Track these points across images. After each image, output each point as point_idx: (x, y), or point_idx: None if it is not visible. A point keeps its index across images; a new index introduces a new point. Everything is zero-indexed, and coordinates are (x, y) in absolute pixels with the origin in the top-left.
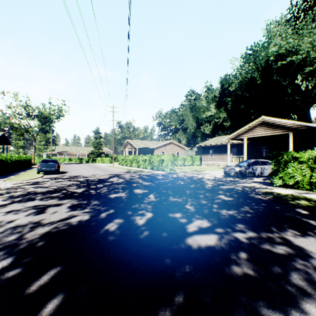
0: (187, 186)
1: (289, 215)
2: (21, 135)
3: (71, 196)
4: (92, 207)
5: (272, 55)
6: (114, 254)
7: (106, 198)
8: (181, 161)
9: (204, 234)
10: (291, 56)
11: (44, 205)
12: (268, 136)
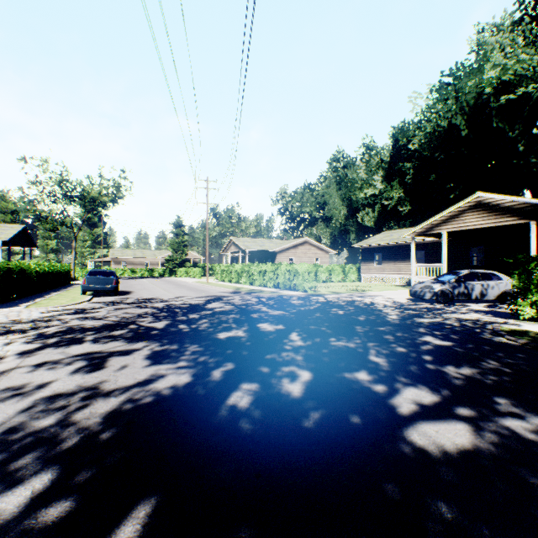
0: (353, 319)
1: None
2: (53, 229)
3: (147, 336)
4: (190, 358)
5: (489, 85)
6: (266, 467)
7: (211, 339)
8: (325, 273)
9: (439, 421)
10: (524, 84)
11: (102, 353)
12: (488, 227)
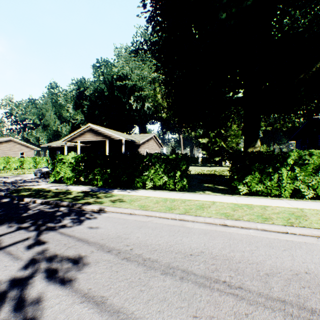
0: None
1: None
2: None
3: None
4: None
5: (115, 74)
6: None
7: None
8: (17, 163)
9: None
10: (127, 80)
11: None
12: (96, 141)
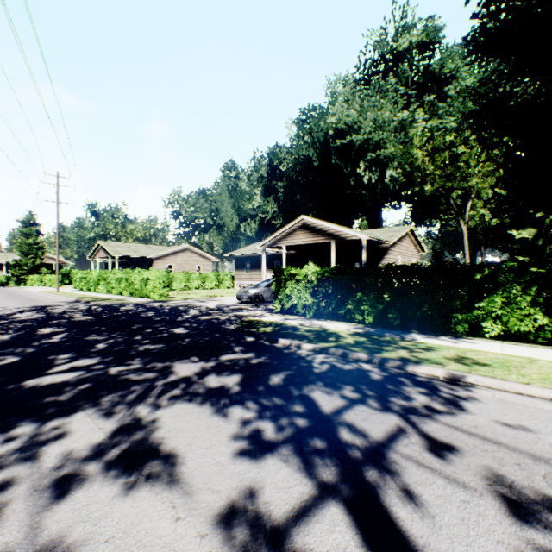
0: (148, 319)
1: (225, 343)
2: None
3: None
4: None
5: (331, 128)
6: None
7: None
8: (198, 281)
9: (67, 373)
10: (352, 134)
11: None
12: (311, 244)
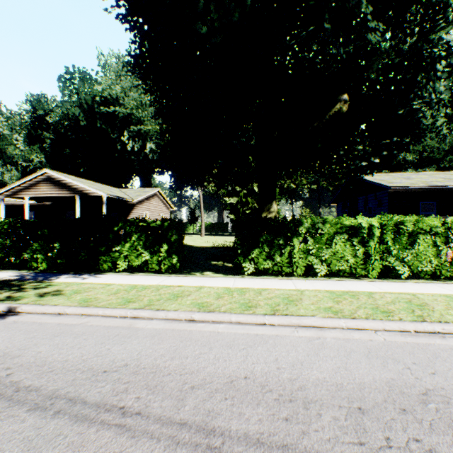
0: None
1: None
2: None
3: None
4: None
5: (98, 95)
6: None
7: None
8: None
9: None
10: (117, 105)
11: None
12: (59, 197)
